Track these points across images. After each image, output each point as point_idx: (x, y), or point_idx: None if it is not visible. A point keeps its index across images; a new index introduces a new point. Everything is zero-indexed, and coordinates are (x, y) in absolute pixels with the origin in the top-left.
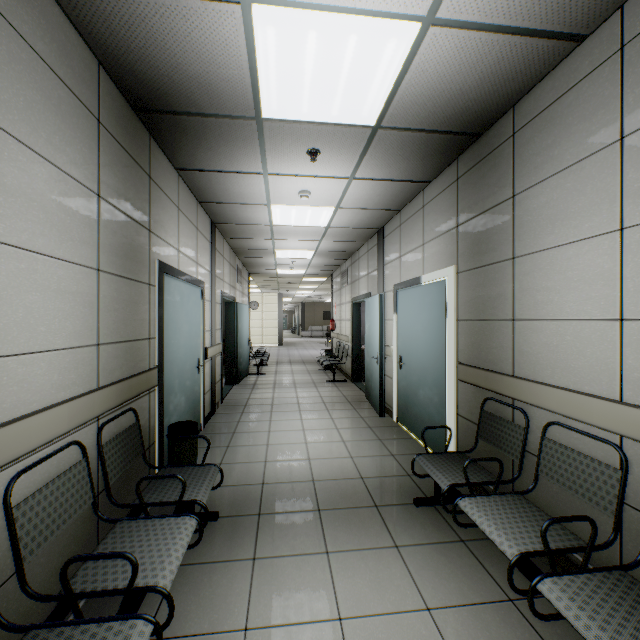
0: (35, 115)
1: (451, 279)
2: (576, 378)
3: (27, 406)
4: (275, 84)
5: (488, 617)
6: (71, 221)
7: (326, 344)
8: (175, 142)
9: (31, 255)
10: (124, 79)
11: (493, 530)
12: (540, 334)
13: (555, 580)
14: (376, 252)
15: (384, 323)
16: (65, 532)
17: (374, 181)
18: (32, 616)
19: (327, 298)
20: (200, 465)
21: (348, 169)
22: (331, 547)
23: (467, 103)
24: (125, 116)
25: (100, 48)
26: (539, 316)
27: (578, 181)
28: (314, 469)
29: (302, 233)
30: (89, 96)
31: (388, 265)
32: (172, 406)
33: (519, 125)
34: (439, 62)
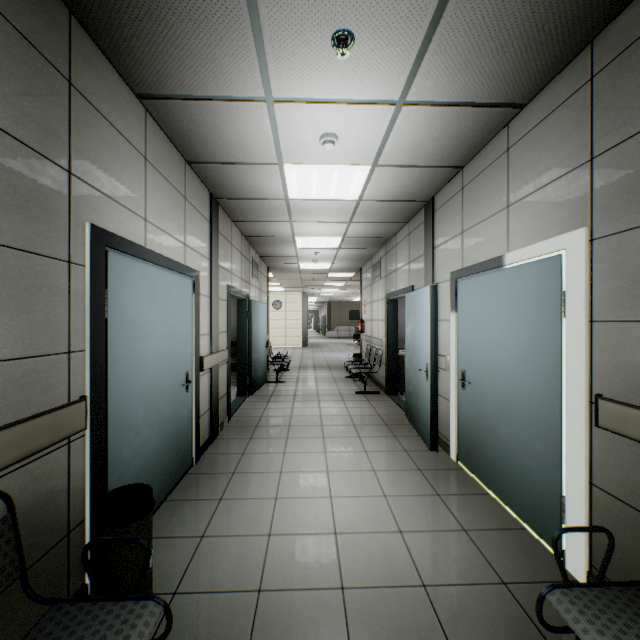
0: None
1: (577, 251)
2: None
3: None
4: None
5: None
6: None
7: (353, 346)
8: (115, 29)
9: None
10: None
11: None
12: None
13: None
14: (421, 233)
15: (437, 325)
16: None
17: (435, 108)
18: None
19: (354, 297)
20: (127, 599)
21: (397, 81)
22: None
23: None
24: None
25: None
26: None
27: None
28: (343, 558)
29: (326, 211)
30: None
31: (441, 247)
32: (129, 450)
33: None
34: None
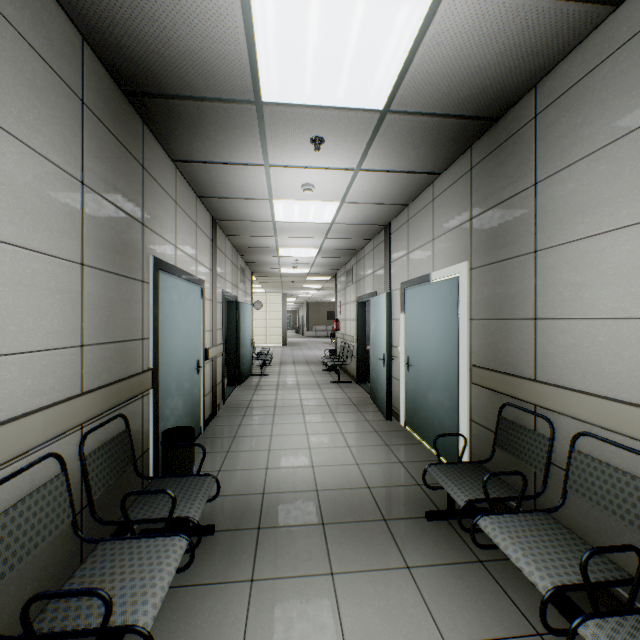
0: (3, 87)
1: (464, 276)
2: (611, 384)
3: None
4: (275, 61)
5: None
6: (48, 209)
7: (330, 344)
8: (170, 130)
9: None
10: (111, 57)
11: (520, 557)
12: (567, 334)
13: (600, 623)
14: (382, 249)
15: (391, 323)
16: (41, 554)
17: (381, 173)
18: None
19: (331, 298)
20: (195, 475)
21: (354, 159)
22: (336, 567)
23: (485, 82)
24: (114, 99)
25: (82, 20)
26: (566, 315)
27: (614, 163)
28: (318, 477)
29: (306, 230)
30: (71, 73)
31: (395, 262)
32: (168, 410)
33: (542, 105)
34: (456, 33)
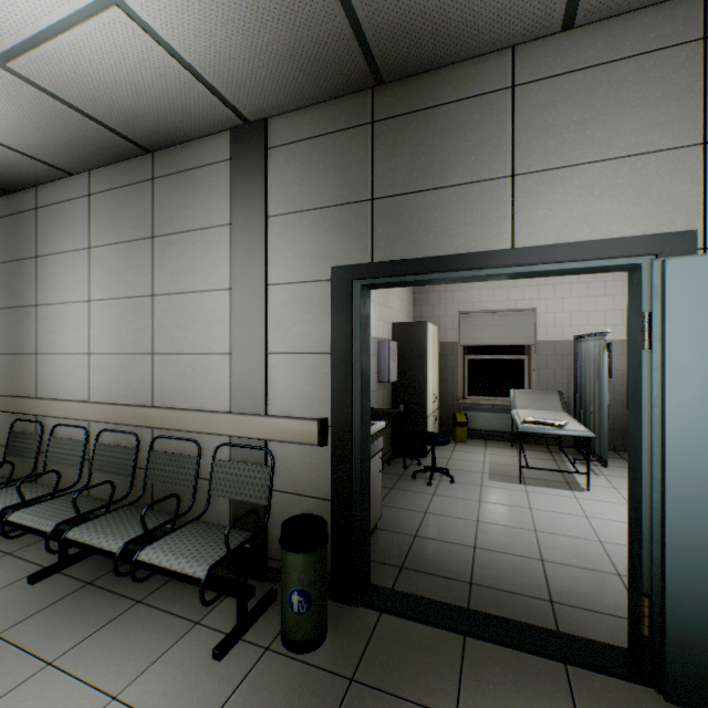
0: None
1: None
2: (72, 392)
3: None
4: None
5: None
6: None
7: None
8: None
9: None
10: None
11: None
12: (54, 364)
13: (23, 510)
14: None
15: None
16: None
17: None
18: None
19: None
20: None
21: None
22: None
23: None
24: None
25: None
26: (53, 351)
27: (73, 264)
28: None
29: None
30: None
31: None
32: None
33: (41, 204)
34: None
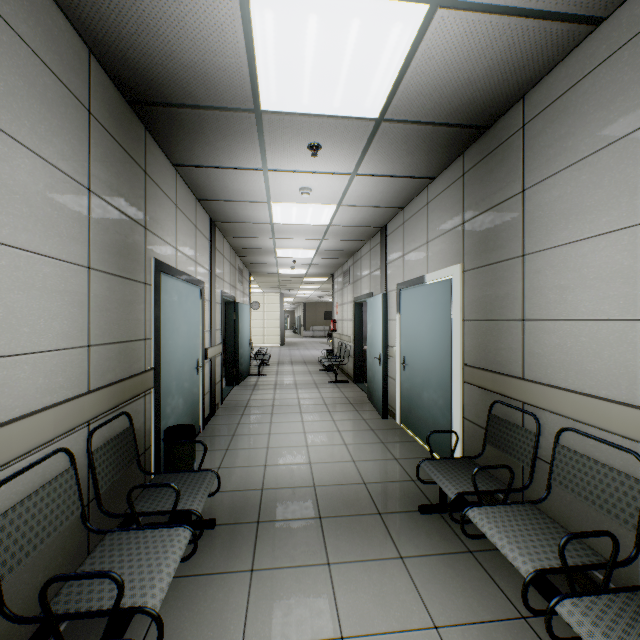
0: (17, 102)
1: (457, 278)
2: (592, 382)
3: (8, 412)
4: (274, 73)
5: (500, 637)
6: (58, 216)
7: (328, 344)
8: (172, 136)
9: (13, 251)
10: (116, 68)
11: (505, 544)
12: (552, 335)
13: (575, 602)
14: (378, 251)
15: (387, 323)
16: (52, 544)
17: (377, 177)
18: (14, 636)
19: (329, 298)
20: (196, 471)
21: (350, 165)
22: (333, 558)
23: (475, 93)
24: (118, 108)
25: (90, 34)
26: (551, 316)
27: (594, 173)
28: (315, 474)
29: (303, 232)
30: (78, 85)
31: (391, 264)
32: (169, 409)
33: (529, 116)
34: (446, 48)
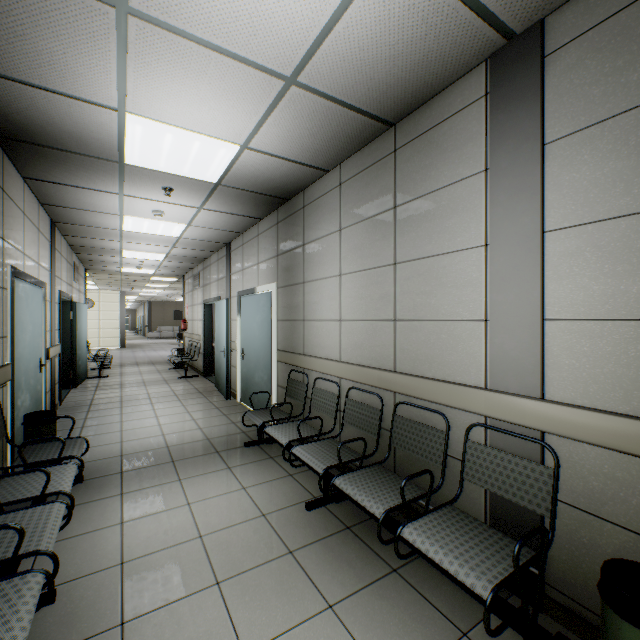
0: None
1: (274, 292)
2: (327, 352)
3: None
4: (139, 149)
5: (277, 483)
6: None
7: (178, 345)
8: (31, 161)
9: None
10: None
11: (280, 436)
12: (314, 328)
13: (301, 446)
14: (225, 262)
15: (230, 323)
16: None
17: (219, 212)
18: None
19: (179, 297)
20: (67, 439)
21: (198, 203)
22: (183, 477)
23: (276, 184)
24: None
25: None
26: (314, 318)
27: (327, 246)
28: (168, 440)
29: (154, 239)
30: None
31: (234, 275)
32: (20, 401)
33: (306, 203)
34: (254, 164)
